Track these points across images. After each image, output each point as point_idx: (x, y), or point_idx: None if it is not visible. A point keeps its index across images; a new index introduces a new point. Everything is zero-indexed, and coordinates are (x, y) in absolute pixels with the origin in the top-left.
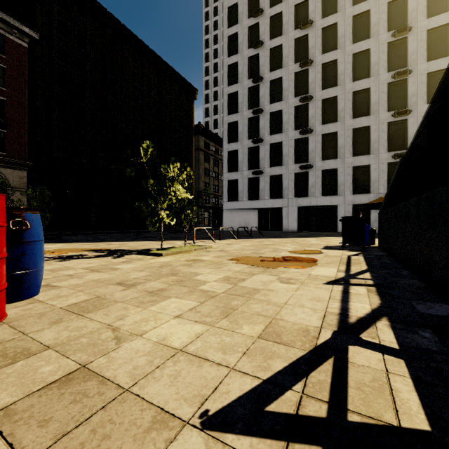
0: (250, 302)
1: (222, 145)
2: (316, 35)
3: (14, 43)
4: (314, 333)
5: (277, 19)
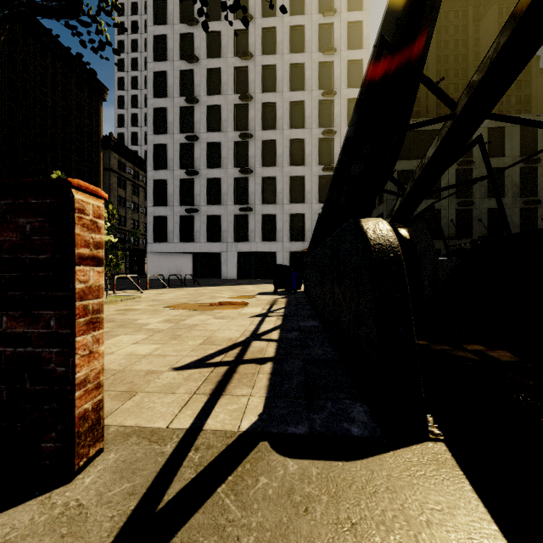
0: (192, 331)
1: (145, 168)
2: (256, 70)
3: None
4: (235, 339)
5: (215, 38)
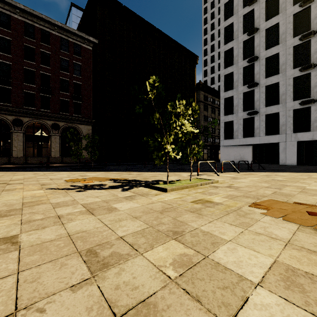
0: None
1: (218, 96)
2: None
3: (85, 48)
4: None
5: None
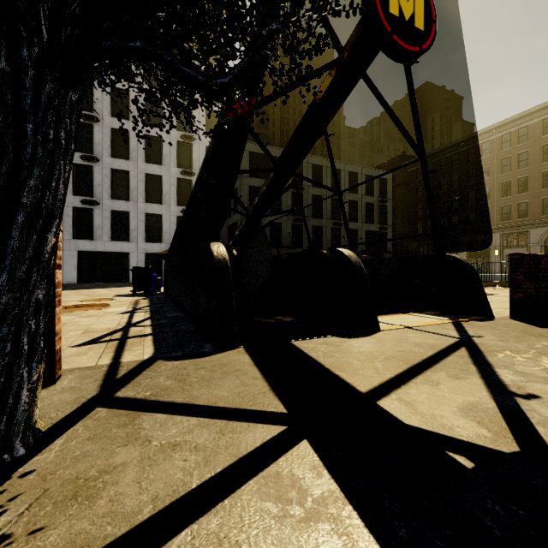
0: (65, 327)
1: None
2: None
3: None
4: (114, 328)
5: None
